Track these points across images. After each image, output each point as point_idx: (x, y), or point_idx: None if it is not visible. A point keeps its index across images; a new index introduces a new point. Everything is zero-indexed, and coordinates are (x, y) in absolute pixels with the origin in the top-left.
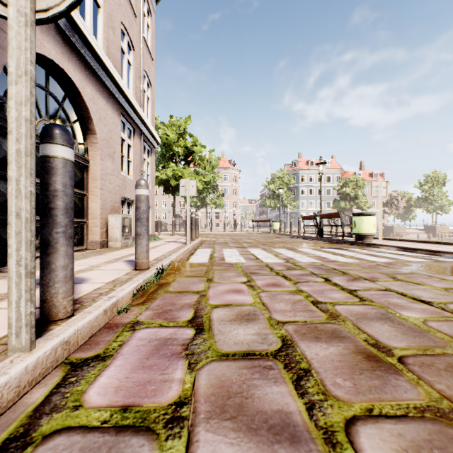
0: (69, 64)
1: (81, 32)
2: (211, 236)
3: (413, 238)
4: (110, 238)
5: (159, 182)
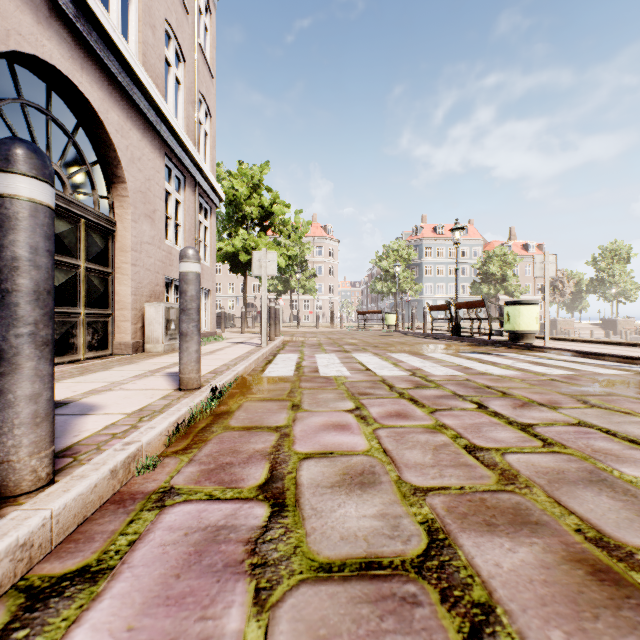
0: (83, 76)
1: (100, 26)
2: (299, 335)
3: (585, 336)
4: (147, 339)
5: (223, 256)
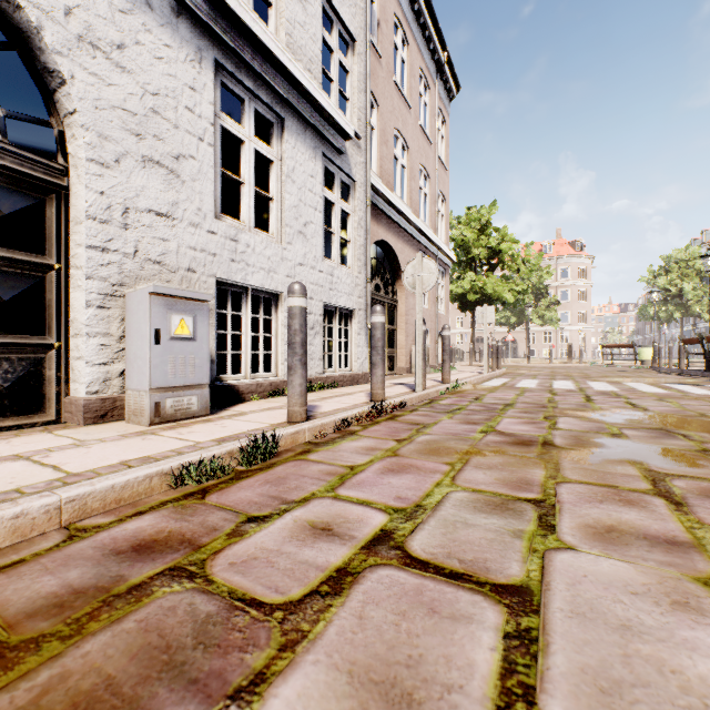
0: (389, 235)
1: (397, 209)
2: (524, 369)
3: None
4: (412, 366)
5: (453, 298)
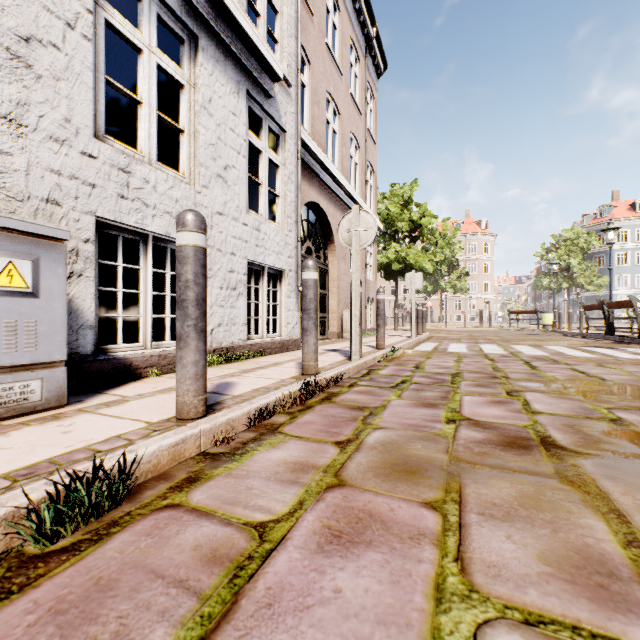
0: (321, 198)
1: (329, 171)
2: (444, 332)
3: None
4: (344, 330)
5: (378, 267)
